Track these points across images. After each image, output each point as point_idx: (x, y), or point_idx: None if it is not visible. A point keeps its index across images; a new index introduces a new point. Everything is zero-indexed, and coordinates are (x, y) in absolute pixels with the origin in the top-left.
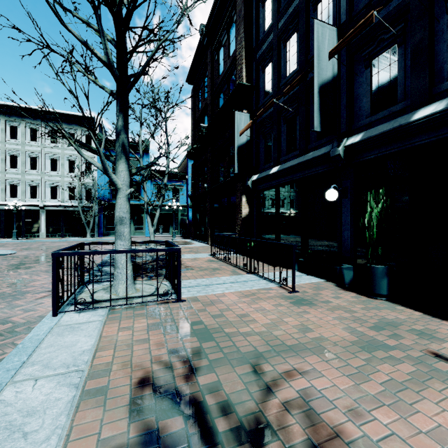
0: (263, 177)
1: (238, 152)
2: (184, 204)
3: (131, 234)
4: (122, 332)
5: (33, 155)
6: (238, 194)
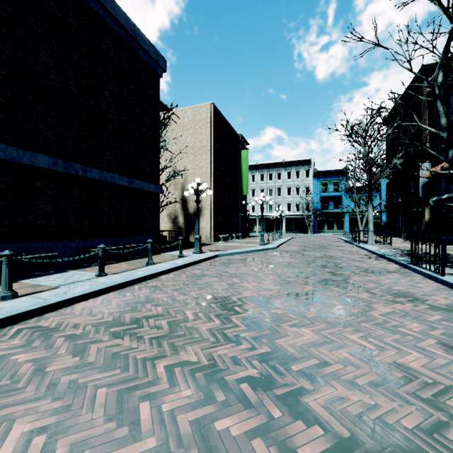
0: (438, 199)
1: (422, 185)
2: (377, 210)
3: (335, 233)
4: (379, 246)
5: (279, 187)
6: (422, 208)
